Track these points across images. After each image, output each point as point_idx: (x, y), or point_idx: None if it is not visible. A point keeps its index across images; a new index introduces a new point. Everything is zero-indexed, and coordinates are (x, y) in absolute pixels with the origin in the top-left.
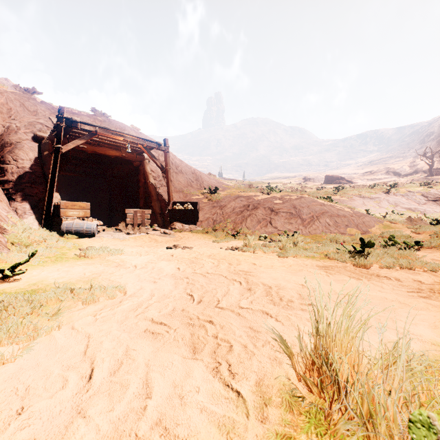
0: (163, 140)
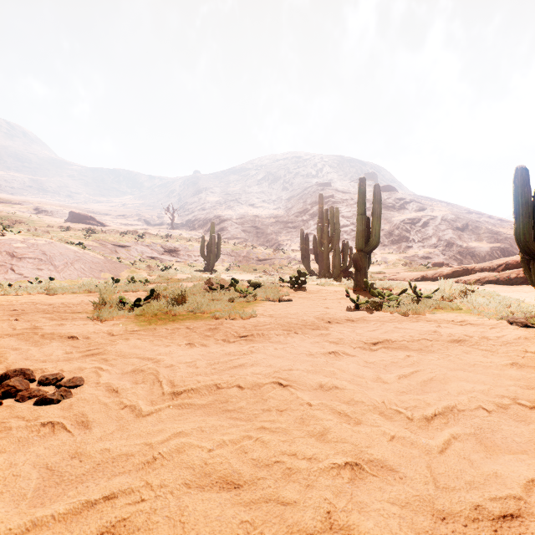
0: None
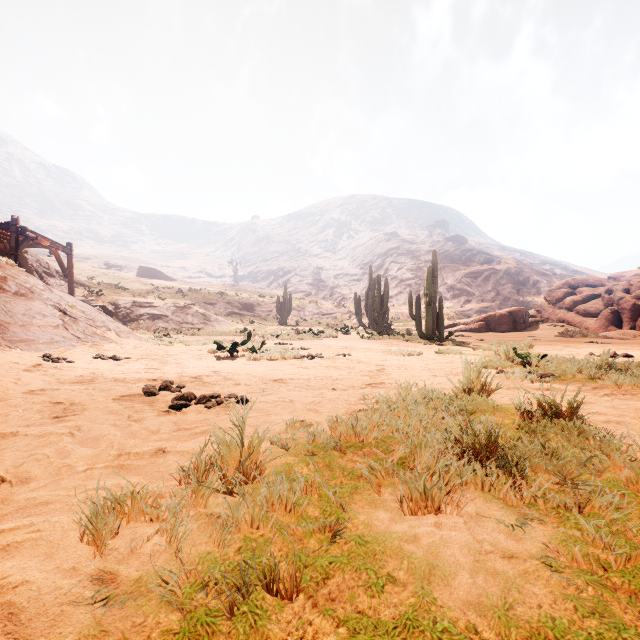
0: (68, 244)
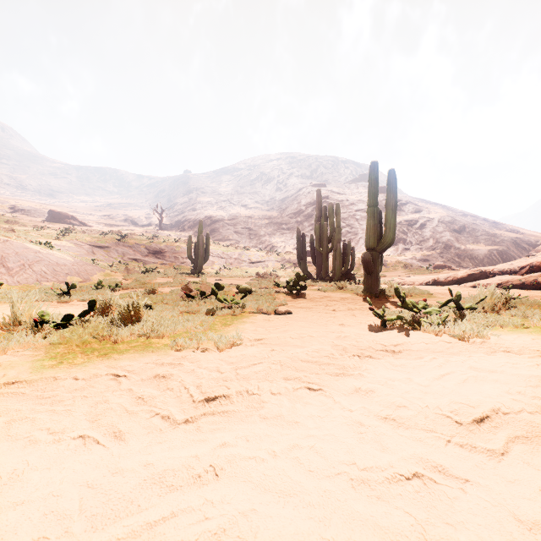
0: None
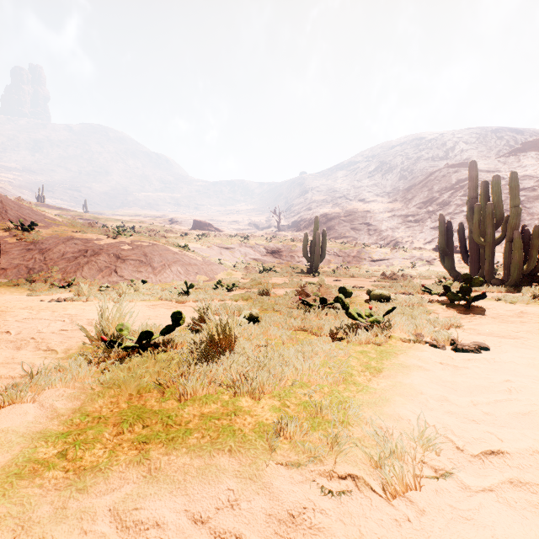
0: None
